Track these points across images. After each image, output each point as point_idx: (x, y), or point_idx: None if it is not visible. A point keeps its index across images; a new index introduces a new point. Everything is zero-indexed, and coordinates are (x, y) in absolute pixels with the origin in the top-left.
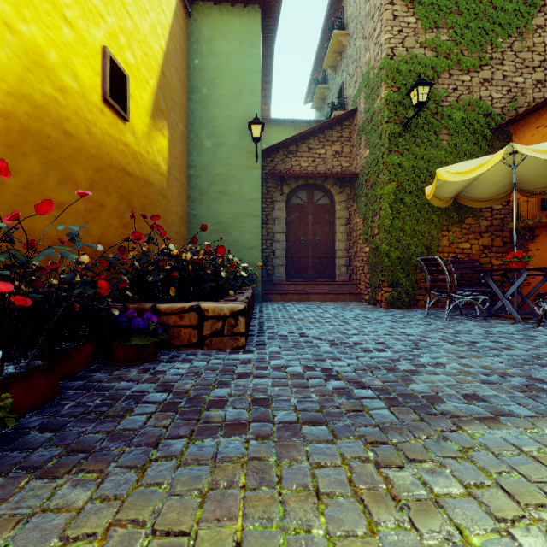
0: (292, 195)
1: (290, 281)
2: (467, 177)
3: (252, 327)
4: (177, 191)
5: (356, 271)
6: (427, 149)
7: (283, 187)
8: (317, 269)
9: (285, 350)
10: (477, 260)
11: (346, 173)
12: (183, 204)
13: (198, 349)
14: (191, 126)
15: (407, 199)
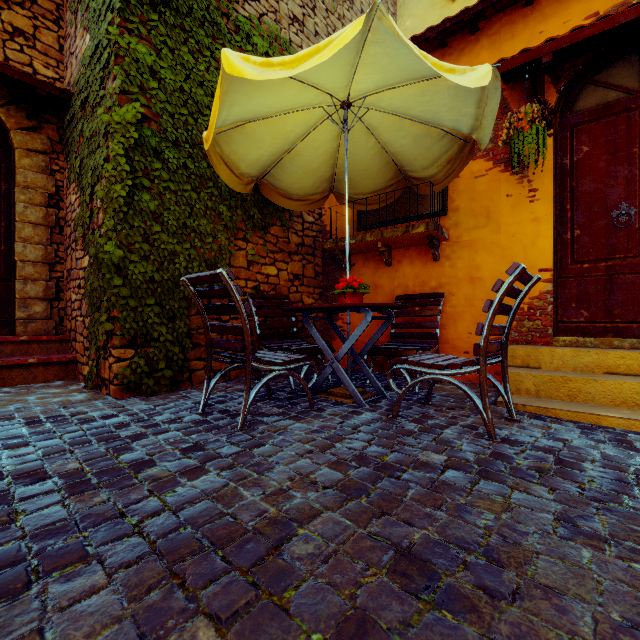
0: None
1: None
2: (290, 72)
3: None
4: None
5: (71, 311)
6: (211, 71)
7: None
8: None
9: None
10: (287, 295)
11: (36, 77)
12: None
13: None
14: None
15: (169, 155)
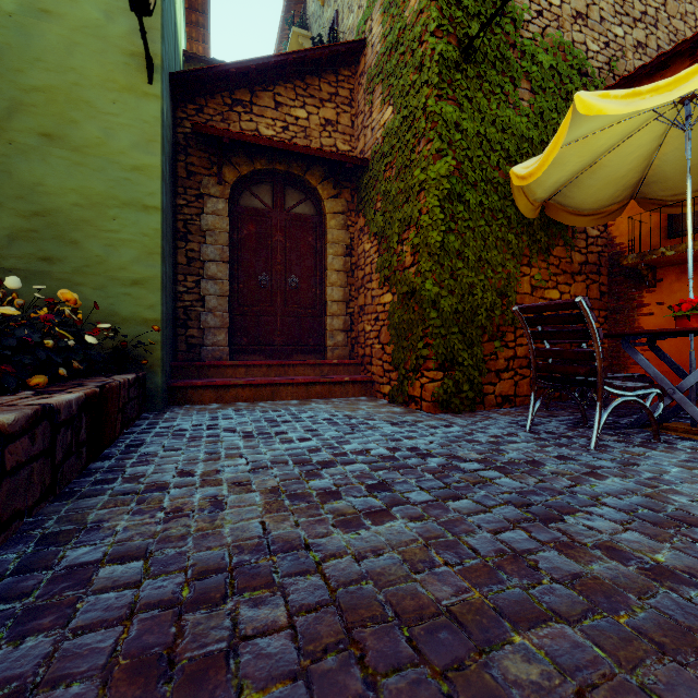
0: (243, 189)
1: (237, 360)
2: (668, 97)
3: None
4: None
5: (364, 340)
6: (501, 107)
7: (222, 169)
8: (292, 337)
9: None
10: None
11: (347, 155)
12: None
13: None
14: None
15: (469, 196)
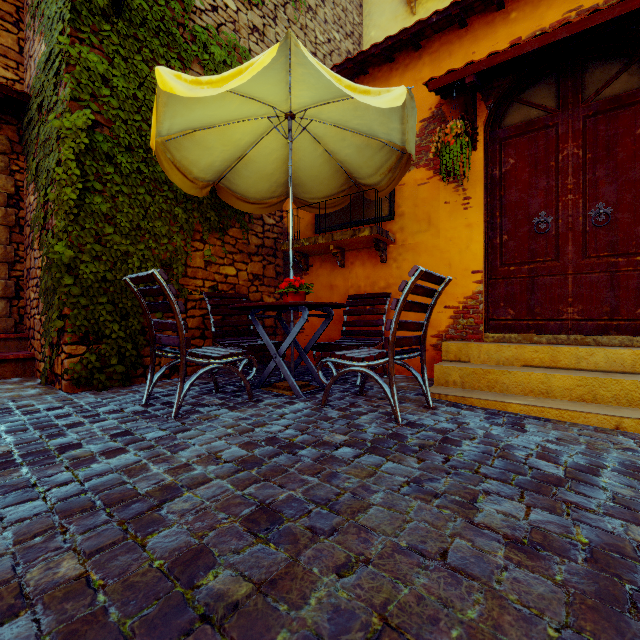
0: None
1: None
2: (215, 91)
3: None
4: None
5: (30, 310)
6: None
7: None
8: None
9: None
10: (245, 294)
11: None
12: None
13: None
14: None
15: (122, 159)
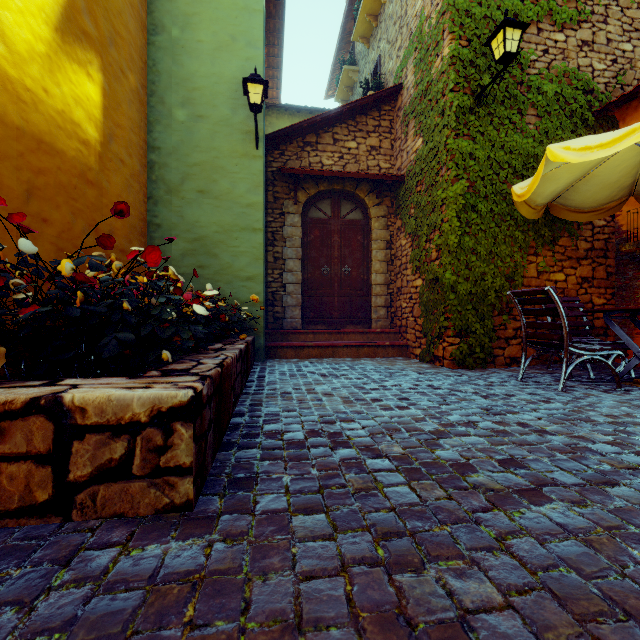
0: (311, 205)
1: (307, 329)
2: (607, 152)
3: (236, 419)
4: (123, 181)
5: (401, 314)
6: (509, 134)
7: (297, 193)
8: (346, 312)
9: (299, 511)
10: (576, 297)
11: (387, 175)
12: (137, 206)
13: (54, 521)
14: (153, 85)
15: (481, 206)
